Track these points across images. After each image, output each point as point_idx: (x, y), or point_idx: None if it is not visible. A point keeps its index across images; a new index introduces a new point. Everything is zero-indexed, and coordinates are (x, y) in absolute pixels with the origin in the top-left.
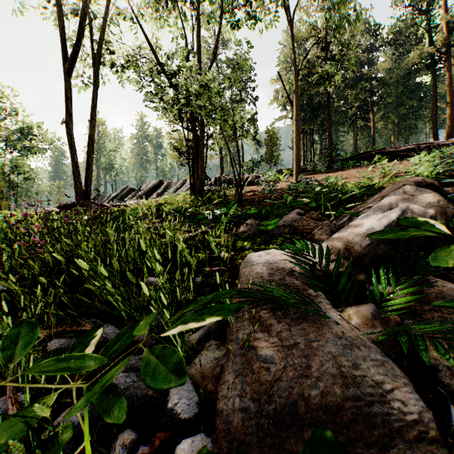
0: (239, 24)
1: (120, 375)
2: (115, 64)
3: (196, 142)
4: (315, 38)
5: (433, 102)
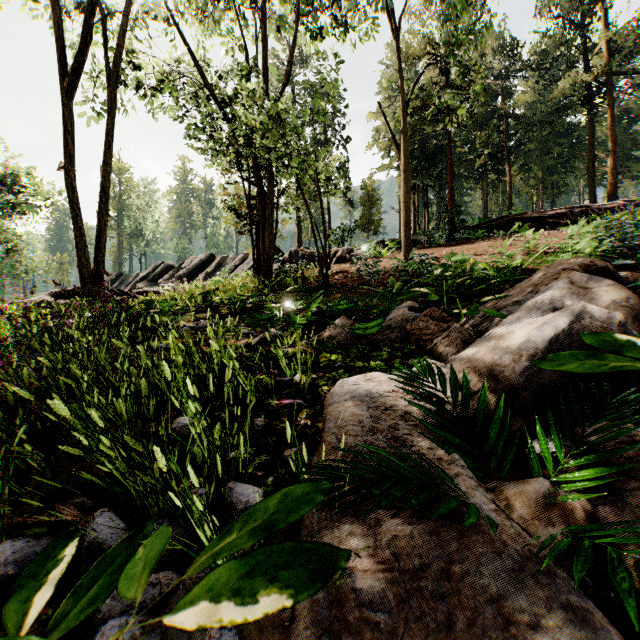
0: (324, 32)
1: (111, 624)
2: (142, 84)
3: (262, 201)
4: (430, 57)
5: (589, 150)
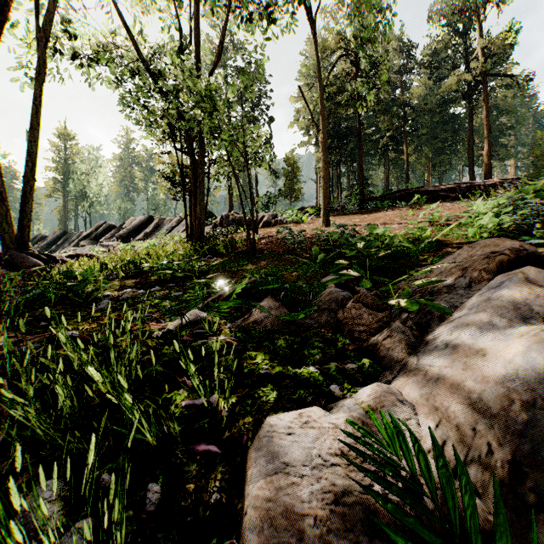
0: (252, 19)
1: None
2: (78, 54)
3: (194, 170)
4: (344, 50)
5: (469, 136)
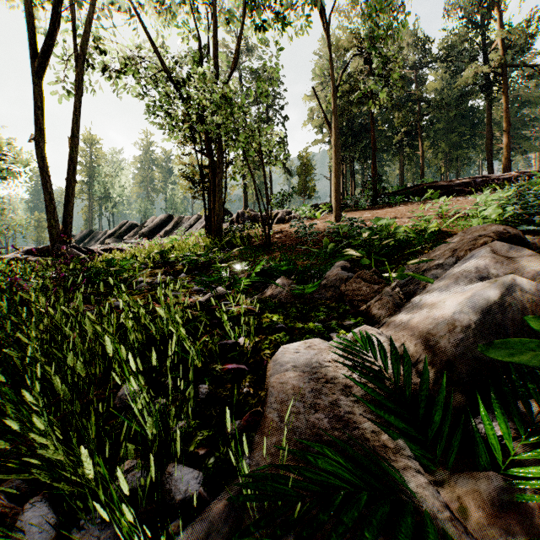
0: (266, 25)
1: None
2: (108, 66)
3: (213, 170)
4: (357, 49)
5: (488, 129)
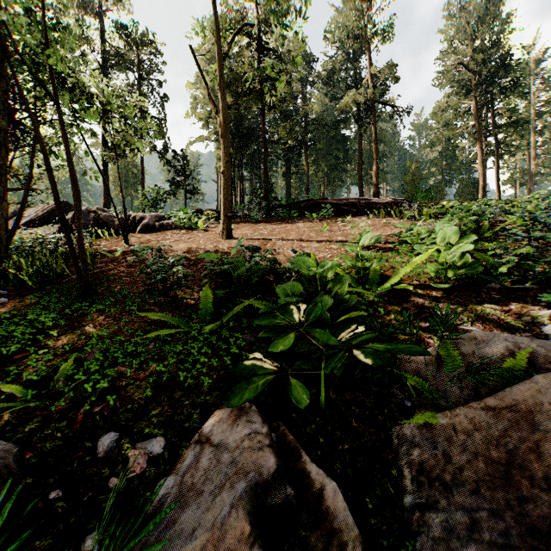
0: None
1: None
2: None
3: None
4: (248, 33)
5: (360, 157)
